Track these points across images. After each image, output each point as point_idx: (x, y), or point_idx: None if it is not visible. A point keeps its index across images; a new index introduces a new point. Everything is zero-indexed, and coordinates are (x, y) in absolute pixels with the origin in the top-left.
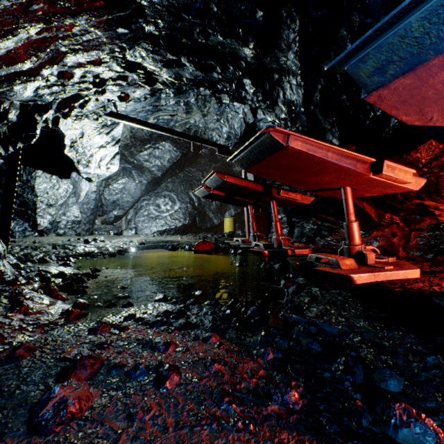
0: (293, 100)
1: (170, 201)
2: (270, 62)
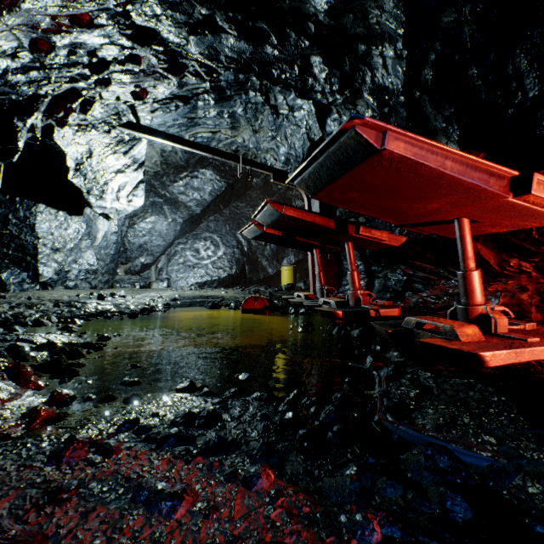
0: (386, 84)
1: (212, 245)
2: (354, 23)
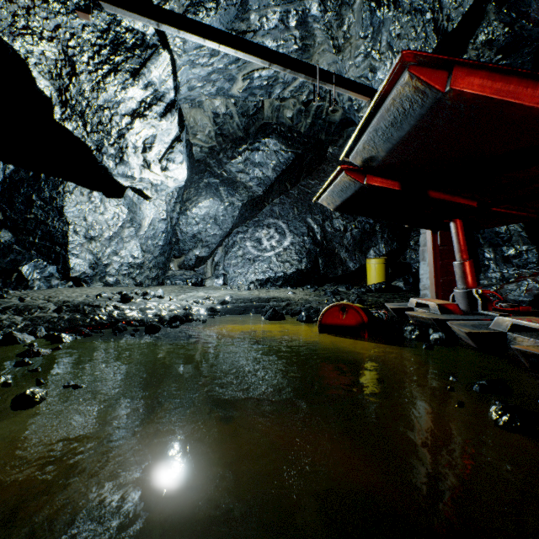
0: None
1: (276, 233)
2: None
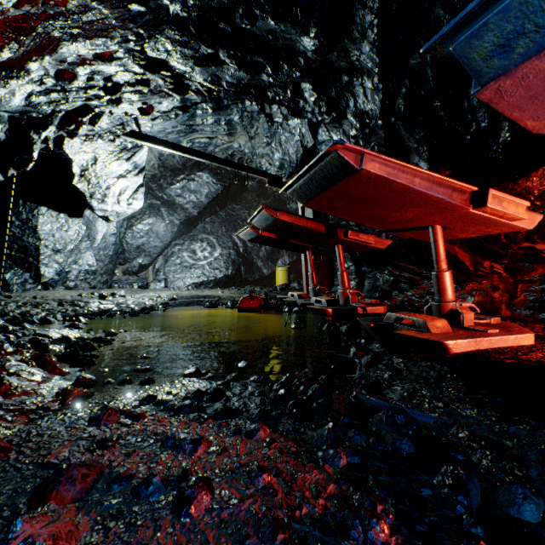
0: (367, 110)
1: (208, 246)
2: (338, 59)
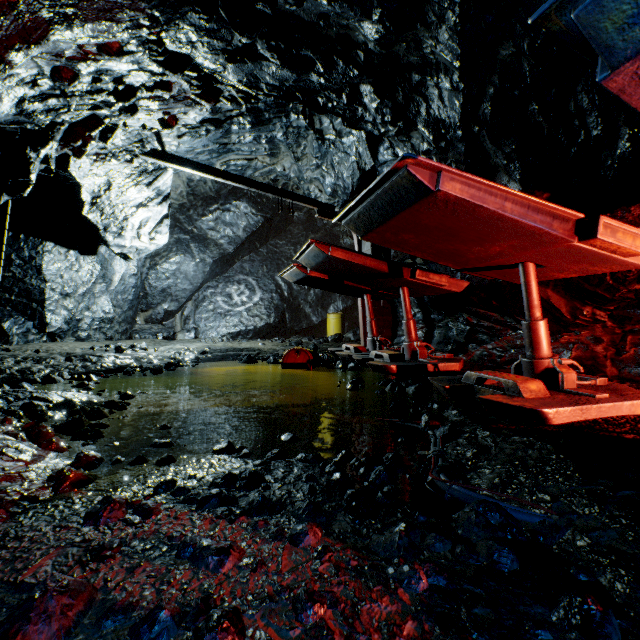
0: (443, 117)
1: (247, 289)
2: (407, 52)
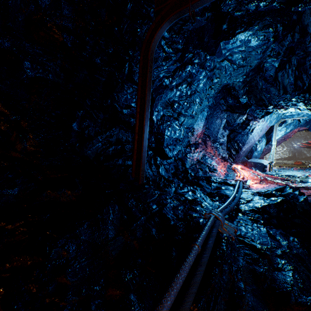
0: None
1: (281, 147)
2: None
